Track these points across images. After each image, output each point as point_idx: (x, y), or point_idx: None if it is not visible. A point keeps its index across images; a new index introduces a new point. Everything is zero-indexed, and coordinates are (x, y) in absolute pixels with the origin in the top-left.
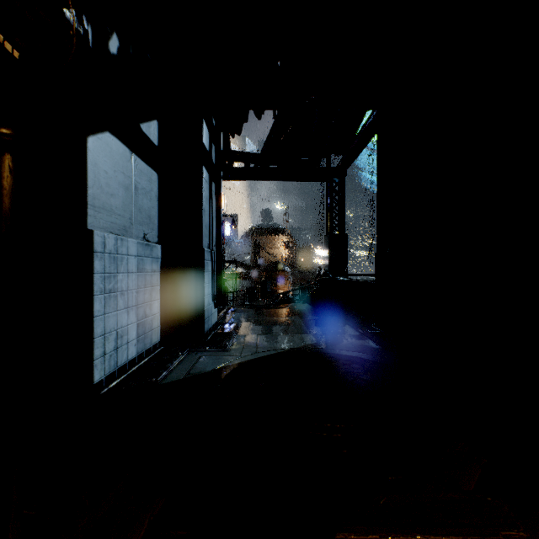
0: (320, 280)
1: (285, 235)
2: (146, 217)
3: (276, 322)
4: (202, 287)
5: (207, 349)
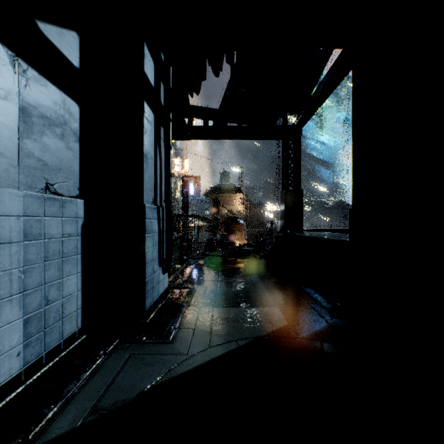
0: (279, 236)
1: (240, 193)
2: (53, 160)
3: (235, 286)
4: (142, 253)
5: (143, 341)
